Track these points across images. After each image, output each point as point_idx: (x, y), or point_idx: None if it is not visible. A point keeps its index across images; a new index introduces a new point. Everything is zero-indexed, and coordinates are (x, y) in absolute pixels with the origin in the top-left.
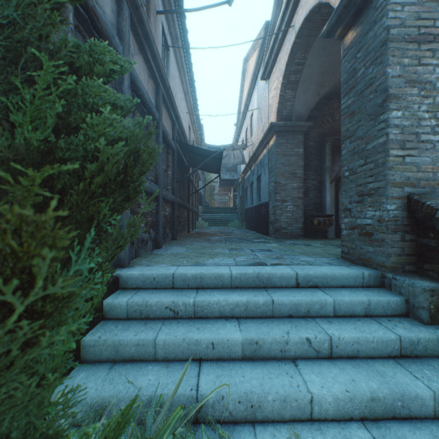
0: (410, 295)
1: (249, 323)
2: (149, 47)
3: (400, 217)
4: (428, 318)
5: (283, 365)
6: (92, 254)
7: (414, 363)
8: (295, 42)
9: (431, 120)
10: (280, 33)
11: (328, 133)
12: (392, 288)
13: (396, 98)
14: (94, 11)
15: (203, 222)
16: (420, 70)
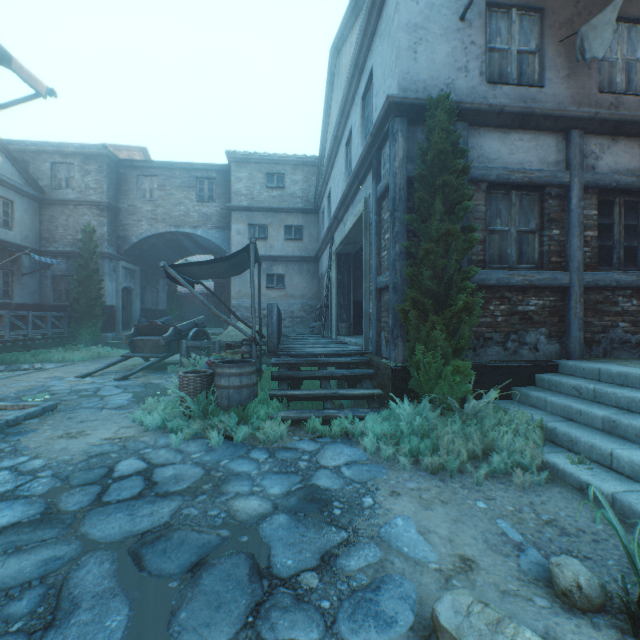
0: None
1: (633, 415)
2: (629, 125)
3: None
4: None
5: (626, 443)
6: (461, 326)
7: None
8: None
9: None
10: None
11: None
12: None
13: None
14: (528, 182)
15: None
16: None
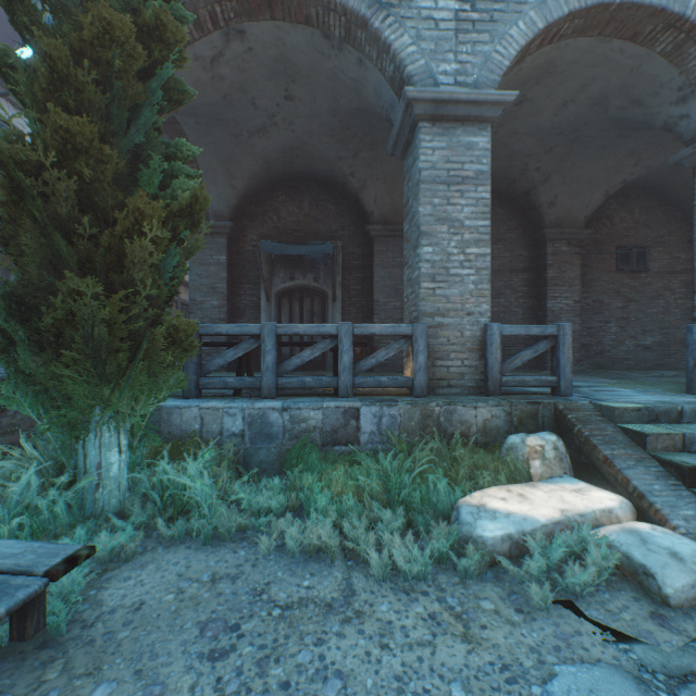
0: None
1: None
2: None
3: None
4: None
5: None
6: None
7: None
8: None
9: None
10: None
11: (273, 235)
12: None
13: None
14: None
15: None
16: None
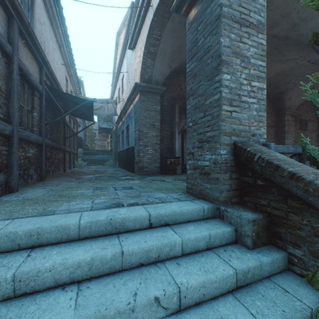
0: (238, 225)
1: (91, 288)
2: None
3: (229, 160)
4: (251, 244)
5: None
6: None
7: (248, 294)
8: (153, 19)
9: (247, 86)
10: (143, 11)
11: (177, 98)
12: (225, 218)
13: (227, 64)
14: None
15: (82, 162)
16: (241, 46)
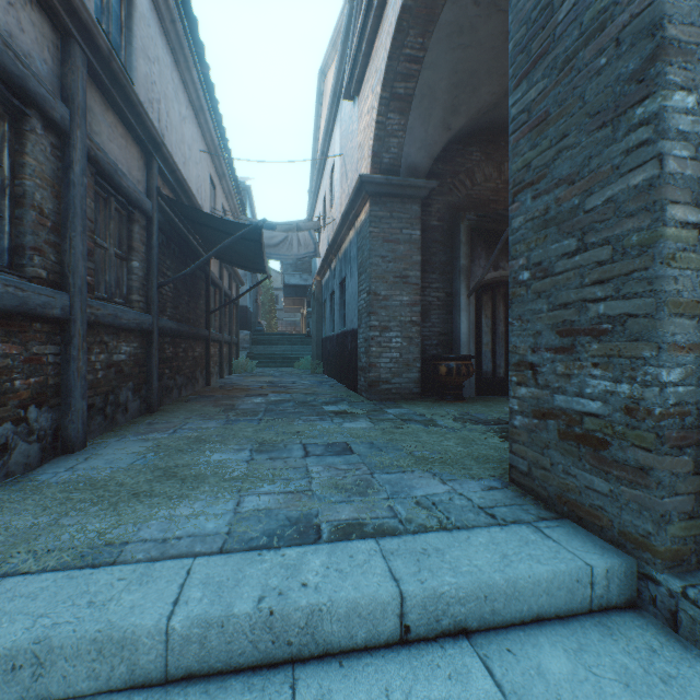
0: None
1: None
2: None
3: (694, 403)
4: None
5: None
6: None
7: None
8: (405, 5)
9: None
10: None
11: (464, 205)
12: (684, 627)
13: (684, 53)
14: None
15: (246, 362)
16: None
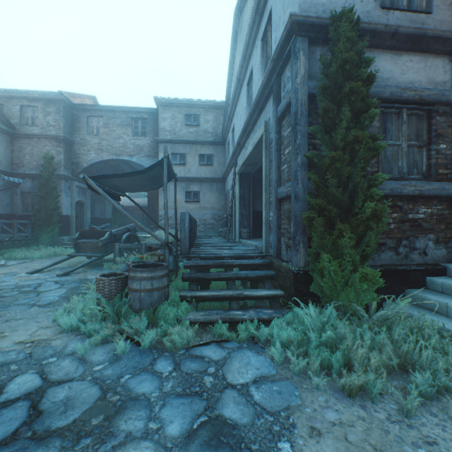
0: None
1: None
2: None
3: None
4: None
5: None
6: (368, 234)
7: None
8: None
9: None
10: None
11: None
12: None
13: None
14: (419, 99)
15: None
16: None
